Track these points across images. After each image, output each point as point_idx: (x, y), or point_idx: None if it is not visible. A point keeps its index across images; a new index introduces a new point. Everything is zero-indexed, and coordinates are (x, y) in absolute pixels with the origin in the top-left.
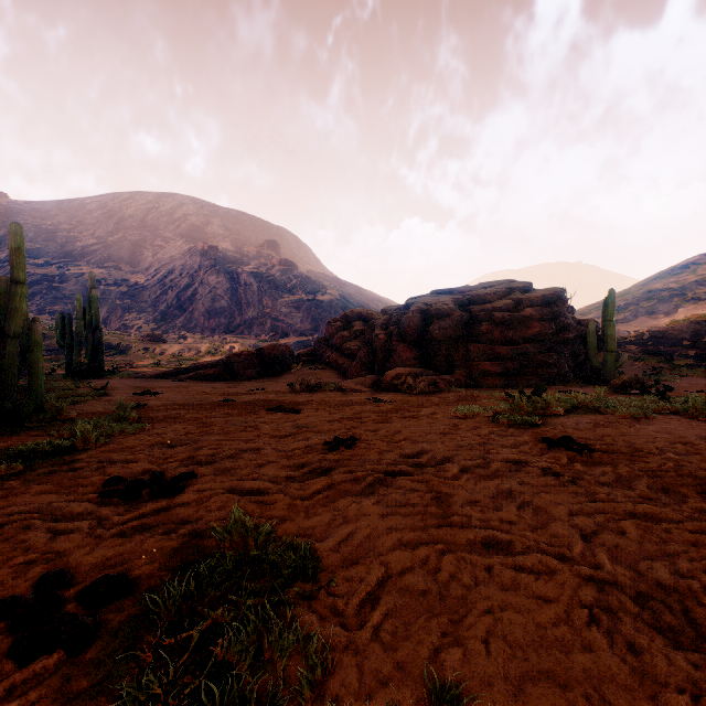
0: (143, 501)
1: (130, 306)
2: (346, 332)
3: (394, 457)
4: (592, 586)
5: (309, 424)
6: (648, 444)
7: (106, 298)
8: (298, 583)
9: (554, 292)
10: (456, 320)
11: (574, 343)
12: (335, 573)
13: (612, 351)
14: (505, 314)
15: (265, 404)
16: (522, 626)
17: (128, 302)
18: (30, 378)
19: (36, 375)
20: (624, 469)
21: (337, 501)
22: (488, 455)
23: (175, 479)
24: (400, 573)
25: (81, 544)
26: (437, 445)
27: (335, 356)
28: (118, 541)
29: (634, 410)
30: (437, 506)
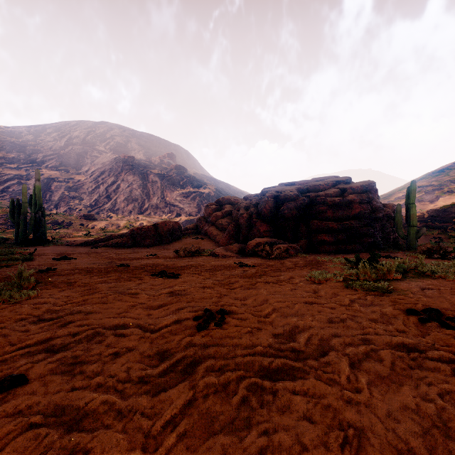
0: None
1: (74, 195)
2: (219, 212)
3: (268, 341)
4: None
5: (184, 290)
6: None
7: (58, 190)
8: None
9: (369, 183)
10: (299, 203)
11: (382, 220)
12: None
13: (414, 226)
14: (336, 199)
15: (152, 268)
16: None
17: (73, 193)
18: None
19: None
20: None
21: (196, 449)
22: (368, 336)
23: None
24: None
25: None
26: (308, 320)
27: (211, 230)
28: None
29: None
30: None
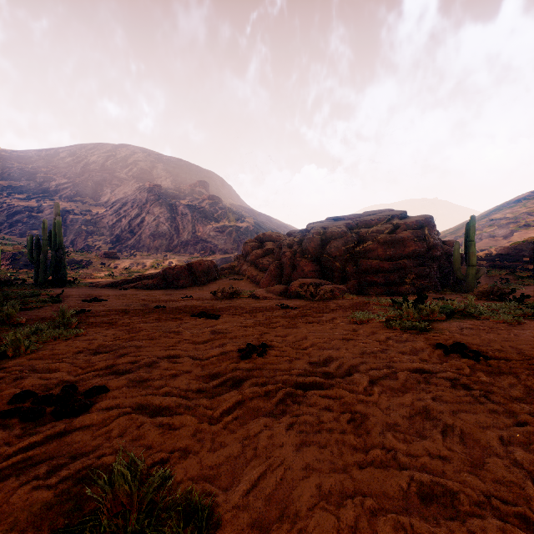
0: (44, 422)
1: (92, 230)
2: (259, 250)
3: (303, 366)
4: None
5: (226, 329)
6: None
7: (74, 224)
8: None
9: (425, 218)
10: (347, 240)
11: (440, 259)
12: None
13: (473, 265)
14: (387, 236)
15: (190, 310)
16: None
17: (91, 228)
18: None
19: None
20: (529, 380)
21: (246, 424)
22: (392, 363)
23: (85, 394)
24: None
25: None
26: (342, 352)
27: (251, 270)
28: None
29: (506, 316)
30: (355, 433)
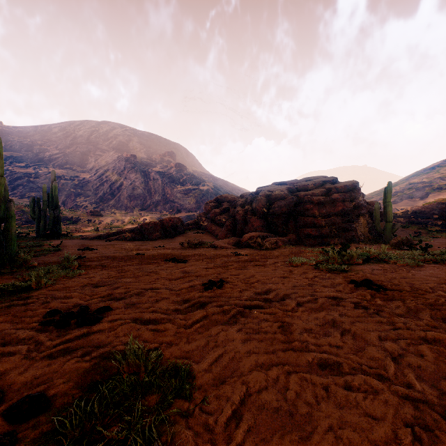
0: (71, 328)
1: (80, 193)
2: (218, 209)
3: (250, 294)
4: (409, 404)
5: (192, 270)
6: (423, 284)
7: (64, 188)
8: (178, 401)
9: (352, 184)
10: (289, 201)
11: (364, 216)
12: (208, 391)
13: (390, 221)
14: (321, 198)
15: (164, 256)
16: (359, 444)
17: (79, 190)
18: (6, 240)
19: (11, 237)
20: (411, 303)
21: (210, 329)
22: (315, 293)
23: (96, 311)
24: (258, 391)
25: (18, 365)
26: (279, 285)
27: (211, 225)
28: (46, 362)
29: (409, 261)
30: (282, 333)
